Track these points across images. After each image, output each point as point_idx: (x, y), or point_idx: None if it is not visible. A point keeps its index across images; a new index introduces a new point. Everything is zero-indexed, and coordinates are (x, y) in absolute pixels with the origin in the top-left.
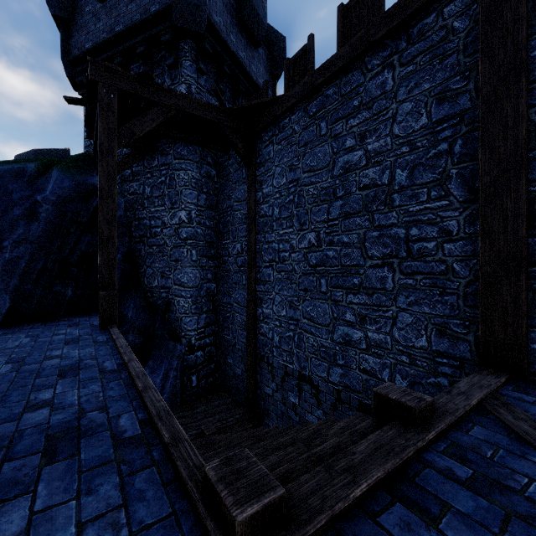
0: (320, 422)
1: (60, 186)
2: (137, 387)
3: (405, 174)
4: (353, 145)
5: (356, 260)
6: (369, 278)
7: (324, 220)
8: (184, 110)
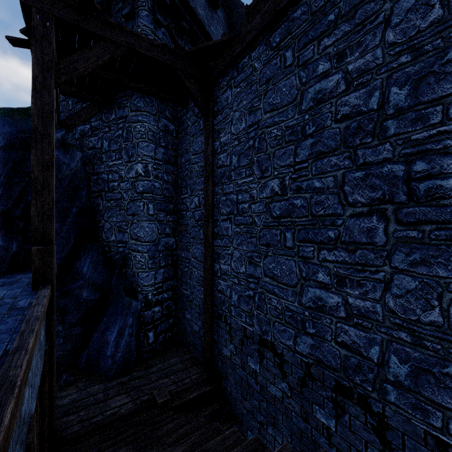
0: None
1: None
2: None
3: (405, 91)
4: (328, 69)
5: (331, 209)
6: (350, 230)
7: (290, 164)
8: (134, 50)
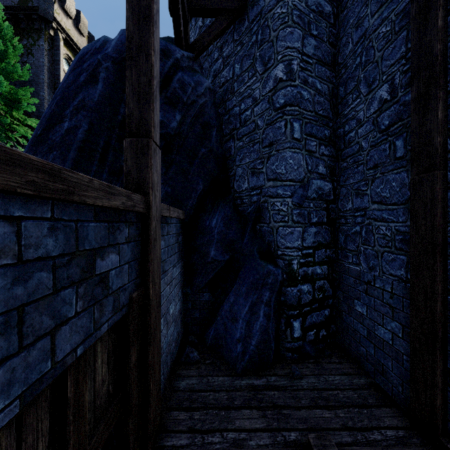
0: None
1: (123, 42)
2: None
3: None
4: None
5: None
6: None
7: None
8: None
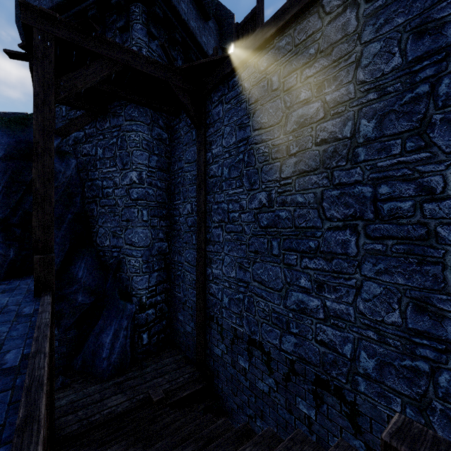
0: (285, 445)
1: None
2: (17, 415)
3: (372, 124)
4: (309, 97)
5: (312, 222)
6: (328, 241)
7: (276, 179)
8: (131, 66)
